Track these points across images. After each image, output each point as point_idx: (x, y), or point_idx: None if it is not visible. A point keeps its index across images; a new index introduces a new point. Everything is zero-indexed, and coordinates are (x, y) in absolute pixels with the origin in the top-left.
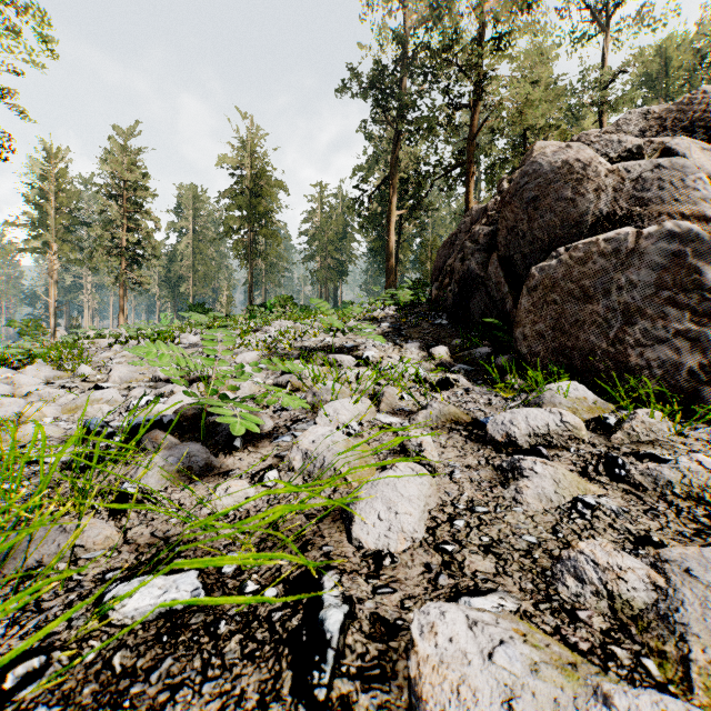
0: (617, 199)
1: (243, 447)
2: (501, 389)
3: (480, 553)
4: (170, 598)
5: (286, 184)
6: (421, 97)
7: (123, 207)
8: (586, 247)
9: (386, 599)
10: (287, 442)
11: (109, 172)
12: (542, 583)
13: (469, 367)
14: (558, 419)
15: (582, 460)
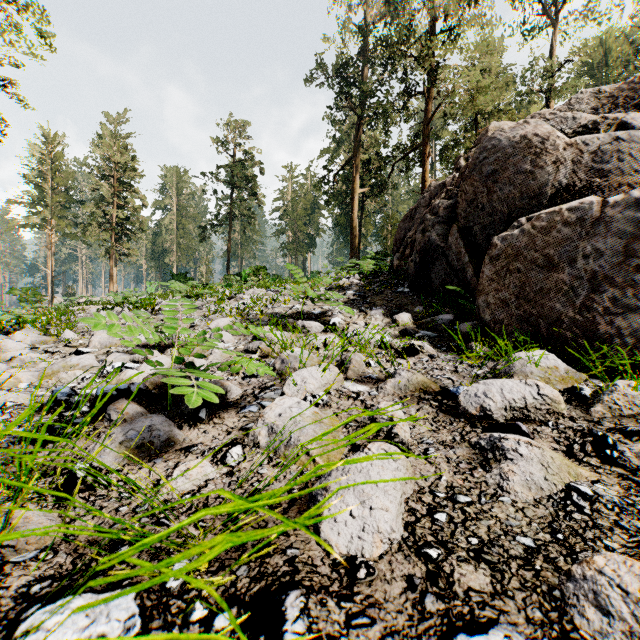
0: (575, 171)
1: (209, 418)
2: (473, 359)
3: (470, 561)
4: (97, 631)
5: (259, 166)
6: (382, 85)
7: (113, 186)
8: (549, 216)
9: (362, 634)
10: (253, 413)
11: (101, 155)
12: (553, 610)
13: (432, 333)
14: (535, 391)
15: (564, 437)
